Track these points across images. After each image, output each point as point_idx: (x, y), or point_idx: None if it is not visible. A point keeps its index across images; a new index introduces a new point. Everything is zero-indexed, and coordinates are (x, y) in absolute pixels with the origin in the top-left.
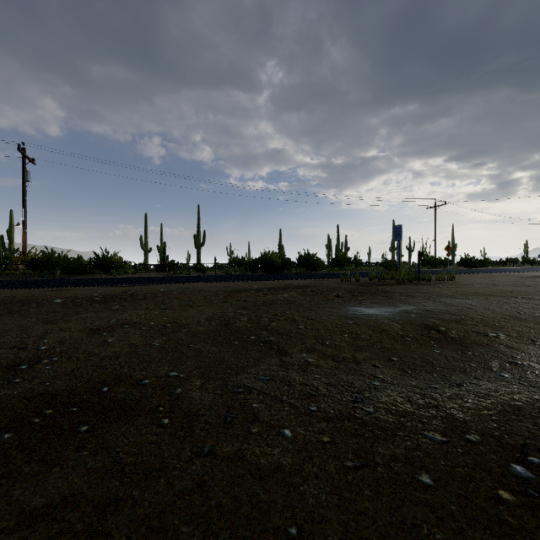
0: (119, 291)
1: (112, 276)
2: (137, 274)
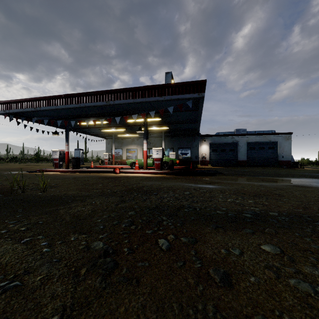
0: None
1: None
2: None
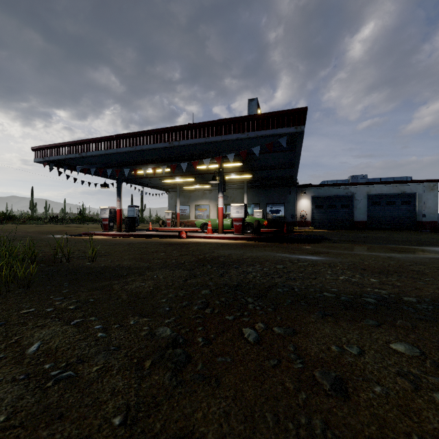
0: None
1: None
2: None
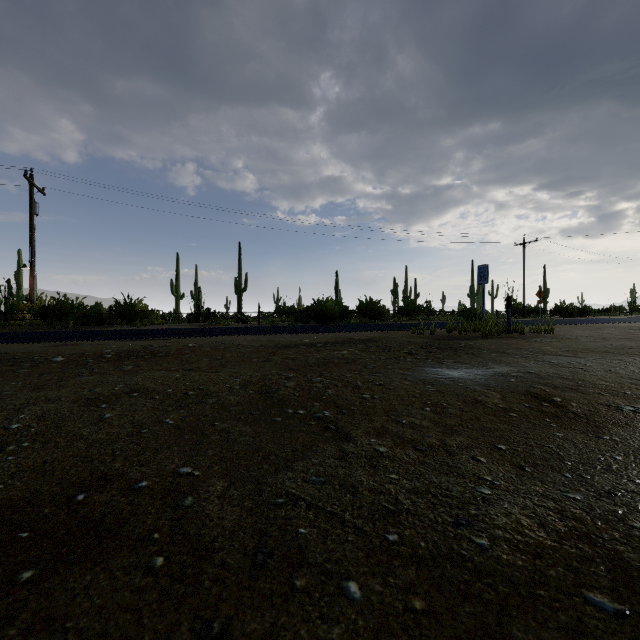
0: (138, 346)
1: (136, 327)
2: (165, 325)
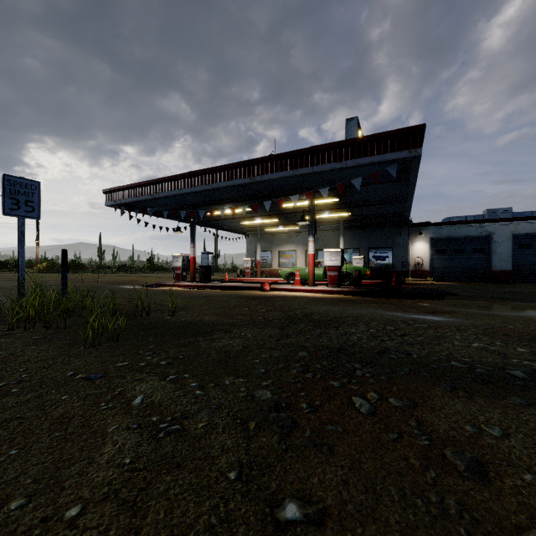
0: None
1: None
2: None
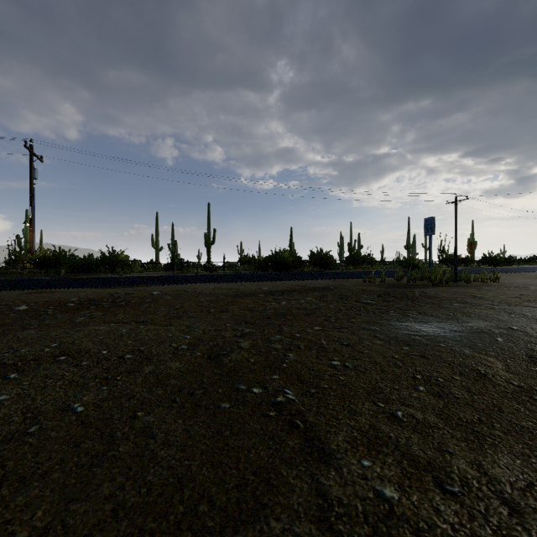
0: (105, 294)
1: (118, 275)
2: (143, 273)
